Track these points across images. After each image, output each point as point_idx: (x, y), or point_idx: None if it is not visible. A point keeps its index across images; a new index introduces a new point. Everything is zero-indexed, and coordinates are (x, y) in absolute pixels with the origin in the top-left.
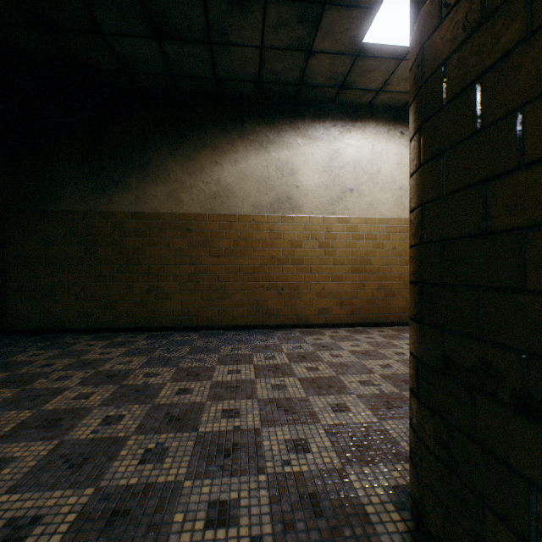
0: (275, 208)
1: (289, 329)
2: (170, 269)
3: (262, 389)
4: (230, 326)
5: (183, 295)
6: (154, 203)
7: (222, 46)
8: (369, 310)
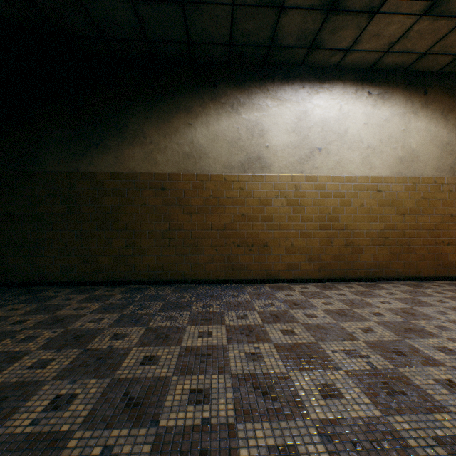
0: (245, 168)
1: (258, 283)
2: (146, 226)
3: (235, 359)
4: (203, 280)
5: (158, 250)
6: (131, 164)
7: (194, 5)
8: (337, 266)
